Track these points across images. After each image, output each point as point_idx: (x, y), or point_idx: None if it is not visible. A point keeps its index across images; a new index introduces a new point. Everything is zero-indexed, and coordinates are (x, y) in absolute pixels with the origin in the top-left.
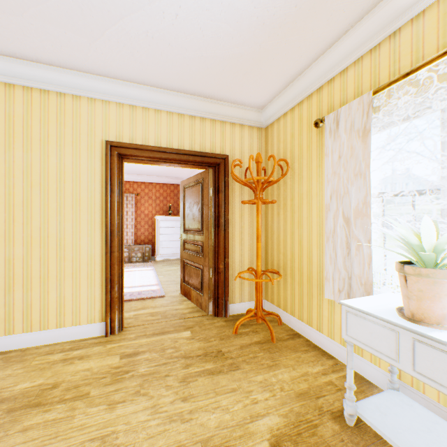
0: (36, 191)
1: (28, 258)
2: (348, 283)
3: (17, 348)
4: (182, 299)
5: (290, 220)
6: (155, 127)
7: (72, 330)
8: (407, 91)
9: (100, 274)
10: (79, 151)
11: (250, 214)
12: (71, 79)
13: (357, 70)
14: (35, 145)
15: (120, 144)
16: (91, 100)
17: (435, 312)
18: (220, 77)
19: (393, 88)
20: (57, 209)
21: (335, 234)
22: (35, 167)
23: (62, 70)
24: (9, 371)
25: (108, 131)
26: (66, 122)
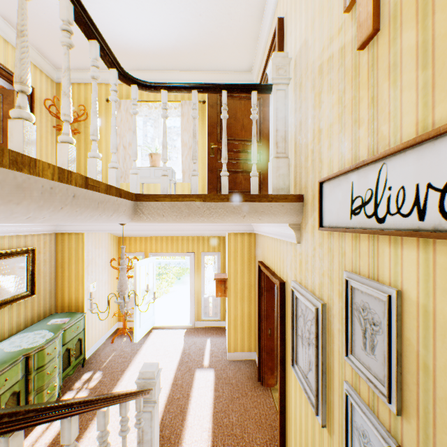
0: None
1: None
2: (125, 173)
3: None
4: None
5: (84, 148)
6: None
7: None
8: (146, 107)
9: None
10: None
11: (47, 139)
12: None
13: (128, 88)
14: None
15: None
16: None
17: (158, 165)
18: (50, 37)
19: (142, 103)
20: None
21: (119, 153)
22: None
23: None
24: None
25: None
26: None
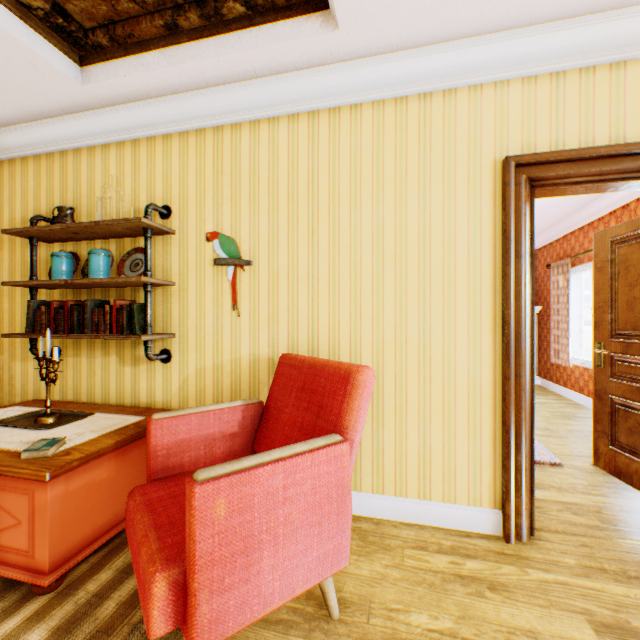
0: (389, 267)
1: (378, 375)
2: None
3: (364, 514)
4: (613, 482)
5: None
6: (608, 104)
7: (441, 509)
8: None
9: (489, 415)
10: (452, 188)
11: None
12: (444, 62)
13: None
14: (388, 192)
15: (534, 158)
16: (473, 91)
17: None
18: None
19: None
20: (418, 294)
21: None
22: (388, 229)
23: (432, 48)
24: (377, 565)
25: (505, 140)
26: (432, 142)
